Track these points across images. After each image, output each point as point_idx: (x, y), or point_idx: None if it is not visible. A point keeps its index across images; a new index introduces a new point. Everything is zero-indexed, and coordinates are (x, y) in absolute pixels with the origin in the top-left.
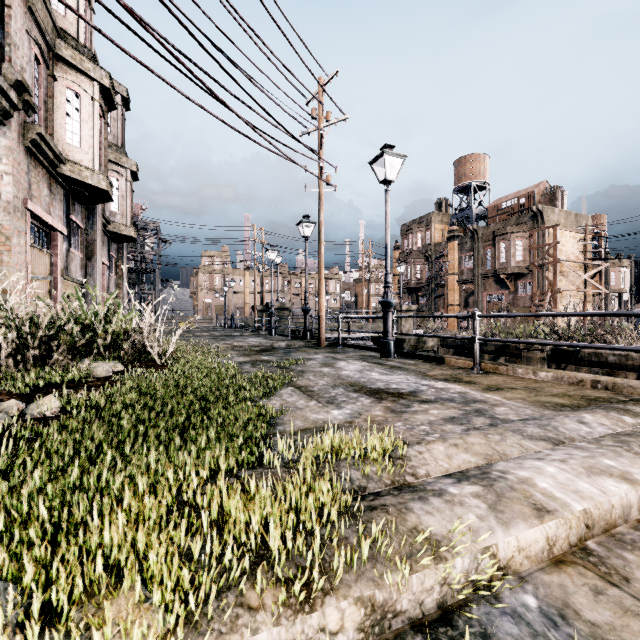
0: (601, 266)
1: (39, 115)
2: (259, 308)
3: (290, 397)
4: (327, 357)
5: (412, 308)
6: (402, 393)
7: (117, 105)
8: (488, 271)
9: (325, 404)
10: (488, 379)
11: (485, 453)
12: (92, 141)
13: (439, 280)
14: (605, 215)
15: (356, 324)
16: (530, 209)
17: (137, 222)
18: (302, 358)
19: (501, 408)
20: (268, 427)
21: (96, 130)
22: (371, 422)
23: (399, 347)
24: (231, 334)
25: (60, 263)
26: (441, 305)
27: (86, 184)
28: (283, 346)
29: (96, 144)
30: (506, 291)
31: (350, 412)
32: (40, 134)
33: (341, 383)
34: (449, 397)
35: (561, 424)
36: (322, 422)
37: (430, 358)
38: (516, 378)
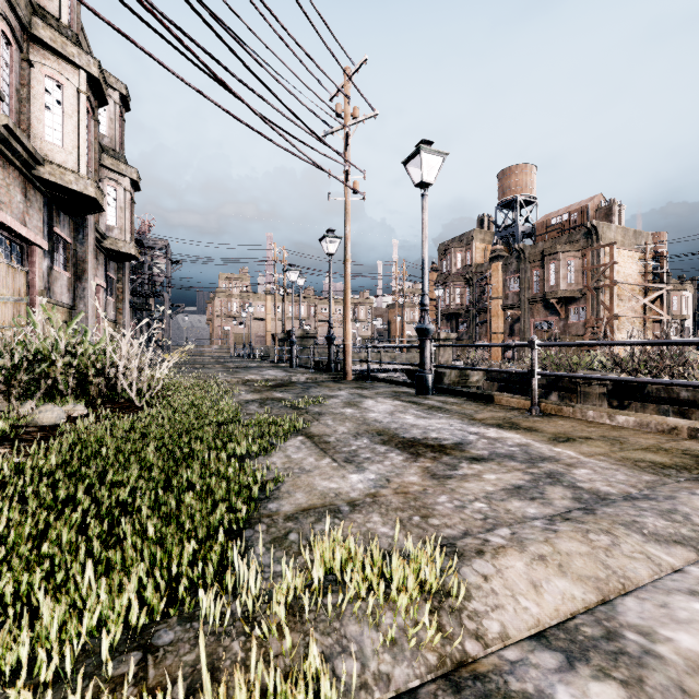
0: (663, 289)
1: (10, 106)
2: (280, 336)
3: (297, 452)
4: (352, 394)
5: (451, 336)
6: (445, 446)
7: (115, 104)
8: (536, 295)
9: (342, 463)
10: (552, 424)
11: (594, 576)
12: (77, 139)
13: (481, 305)
14: (665, 233)
15: (388, 354)
16: (583, 226)
17: (144, 240)
18: (322, 395)
19: (581, 470)
20: (255, 505)
21: (82, 127)
22: (403, 495)
23: (438, 382)
24: (247, 365)
25: (39, 283)
26: (483, 333)
27: (70, 190)
28: (303, 380)
29: (82, 143)
30: (556, 317)
31: (375, 477)
32: (7, 126)
33: (366, 430)
34: (507, 452)
35: (693, 509)
36: (334, 495)
37: (476, 396)
38: (587, 423)
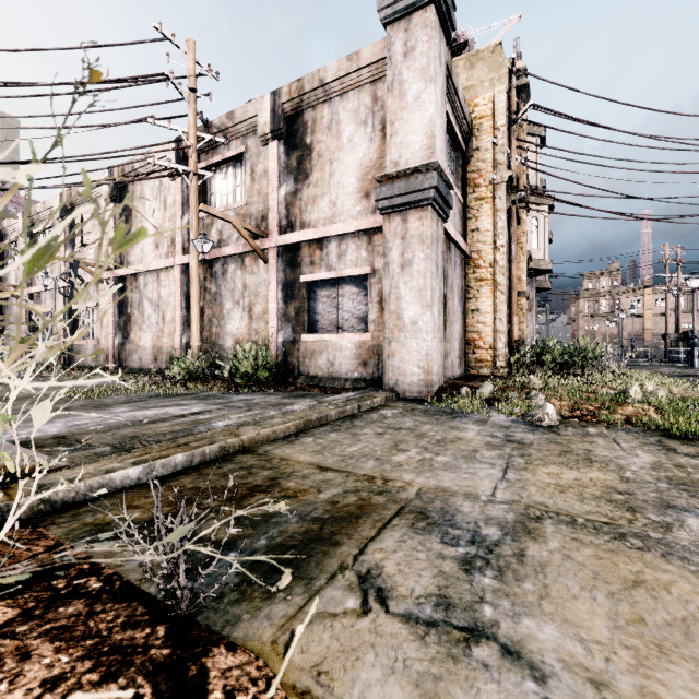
0: None
1: None
2: (672, 337)
3: None
4: None
5: None
6: None
7: None
8: None
9: None
10: None
11: None
12: (543, 242)
13: None
14: None
15: None
16: None
17: None
18: None
19: None
20: None
21: (546, 234)
22: None
23: None
24: (638, 364)
25: None
26: None
27: (540, 269)
28: None
29: (546, 243)
30: None
31: None
32: (529, 255)
33: None
34: None
35: None
36: None
37: None
38: None
